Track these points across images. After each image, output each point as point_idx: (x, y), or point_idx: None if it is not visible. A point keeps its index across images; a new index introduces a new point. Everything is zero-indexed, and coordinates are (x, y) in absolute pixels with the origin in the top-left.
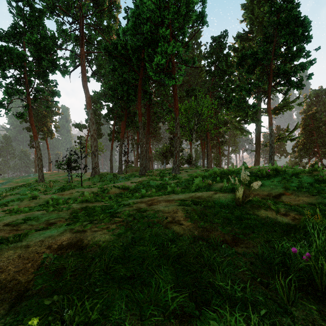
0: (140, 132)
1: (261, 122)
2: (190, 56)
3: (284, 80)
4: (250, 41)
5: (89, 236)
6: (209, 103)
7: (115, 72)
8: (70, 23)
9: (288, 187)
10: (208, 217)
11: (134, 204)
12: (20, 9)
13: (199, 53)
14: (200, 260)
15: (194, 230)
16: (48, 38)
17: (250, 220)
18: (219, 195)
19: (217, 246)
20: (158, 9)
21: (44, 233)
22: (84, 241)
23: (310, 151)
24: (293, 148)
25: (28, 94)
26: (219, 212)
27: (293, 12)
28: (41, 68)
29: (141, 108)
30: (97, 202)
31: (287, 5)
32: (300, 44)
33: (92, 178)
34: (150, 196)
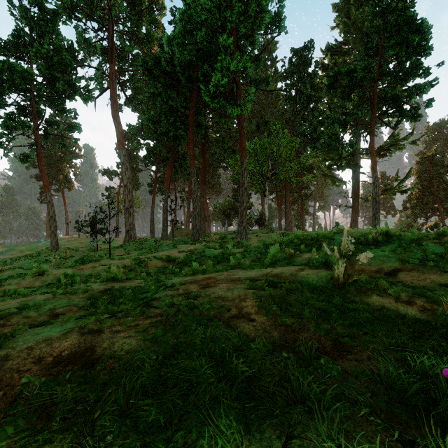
0: (192, 181)
1: (360, 167)
2: (261, 76)
3: (394, 108)
4: (344, 55)
5: (106, 341)
6: (288, 141)
7: (158, 98)
8: (95, 30)
9: (407, 260)
10: (293, 307)
11: (180, 285)
12: (25, 10)
13: (275, 72)
14: (286, 386)
15: (272, 330)
16: (64, 51)
17: (358, 312)
18: (308, 272)
19: (311, 358)
20: (217, 9)
21: (39, 333)
22: (97, 350)
23: (428, 207)
24: (404, 203)
25: (37, 129)
26: (310, 298)
27: (406, 14)
28: (55, 92)
29: (194, 148)
30: (128, 281)
31: (397, 4)
32: (415, 57)
33: (125, 244)
34: (204, 273)
